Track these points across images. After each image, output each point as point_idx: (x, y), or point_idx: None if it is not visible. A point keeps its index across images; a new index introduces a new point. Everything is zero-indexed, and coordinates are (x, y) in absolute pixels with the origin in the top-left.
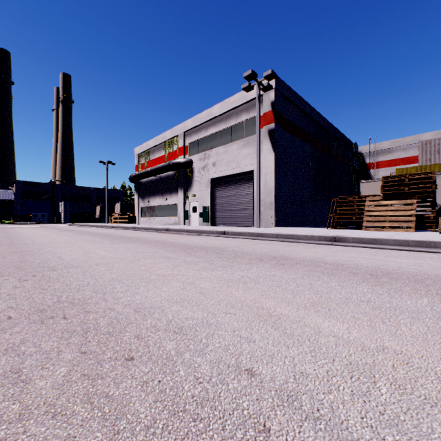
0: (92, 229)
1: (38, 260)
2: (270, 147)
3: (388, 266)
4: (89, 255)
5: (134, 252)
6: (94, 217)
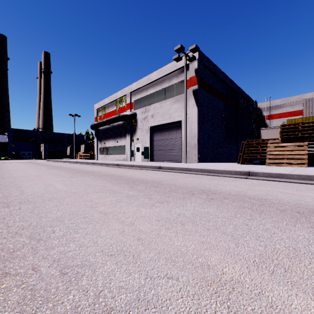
0: (62, 163)
1: (2, 194)
2: (194, 103)
3: (307, 201)
4: (48, 189)
5: (87, 186)
6: (65, 154)
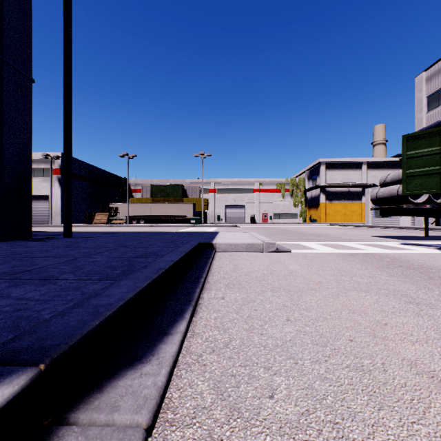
0: None
1: None
2: (59, 186)
3: None
4: None
5: None
6: None
